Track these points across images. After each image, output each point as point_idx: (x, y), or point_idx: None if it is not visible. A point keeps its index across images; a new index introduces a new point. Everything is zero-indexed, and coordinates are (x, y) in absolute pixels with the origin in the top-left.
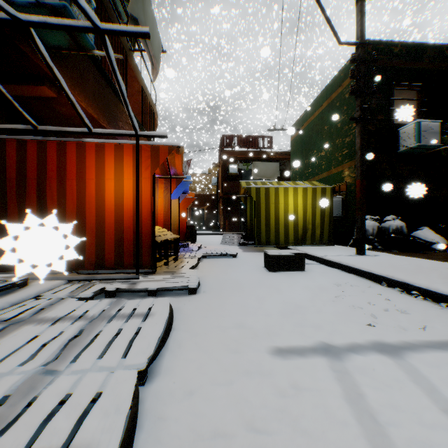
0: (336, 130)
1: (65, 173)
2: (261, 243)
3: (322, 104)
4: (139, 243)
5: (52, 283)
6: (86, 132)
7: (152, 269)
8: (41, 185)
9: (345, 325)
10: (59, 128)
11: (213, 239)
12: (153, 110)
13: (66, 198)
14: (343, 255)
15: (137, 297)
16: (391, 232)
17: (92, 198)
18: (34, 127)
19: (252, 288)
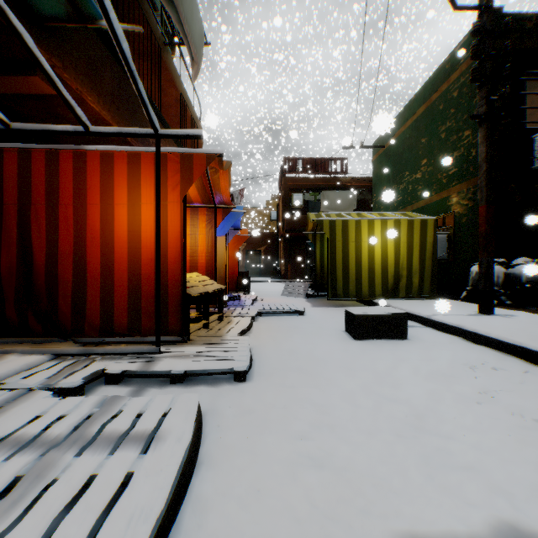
0: (438, 142)
1: (57, 197)
2: (337, 295)
3: (417, 110)
4: (164, 298)
5: (26, 361)
6: (81, 132)
7: (183, 337)
8: (24, 213)
9: (531, 470)
10: (41, 126)
11: (272, 288)
12: (196, 126)
13: (59, 232)
14: (460, 315)
15: (154, 384)
16: (526, 280)
17: (96, 232)
18: (5, 125)
19: (333, 371)
